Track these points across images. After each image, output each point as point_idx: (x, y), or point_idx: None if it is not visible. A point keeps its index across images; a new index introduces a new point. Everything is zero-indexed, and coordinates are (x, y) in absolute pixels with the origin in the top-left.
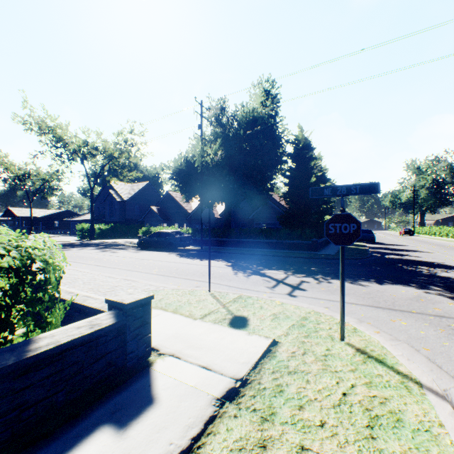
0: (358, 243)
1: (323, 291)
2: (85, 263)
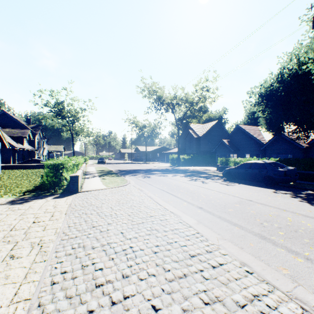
0: None
1: None
2: (183, 199)
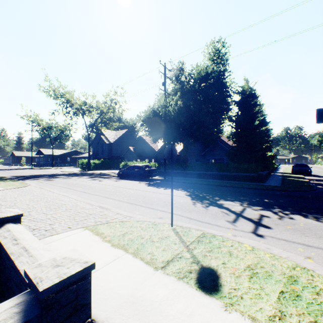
0: (296, 175)
1: (291, 230)
2: (76, 190)
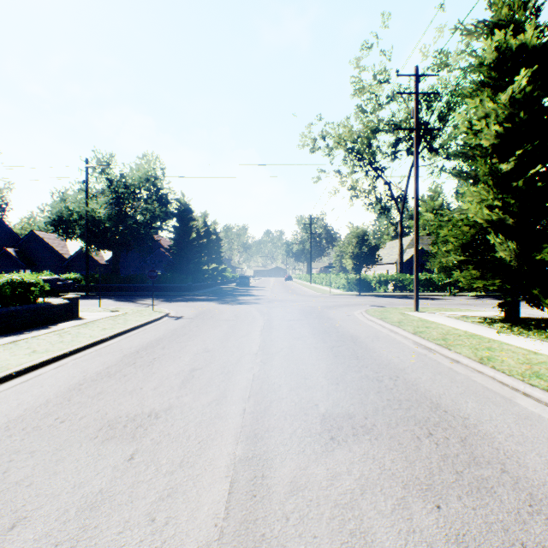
0: (235, 287)
1: (166, 305)
2: None
